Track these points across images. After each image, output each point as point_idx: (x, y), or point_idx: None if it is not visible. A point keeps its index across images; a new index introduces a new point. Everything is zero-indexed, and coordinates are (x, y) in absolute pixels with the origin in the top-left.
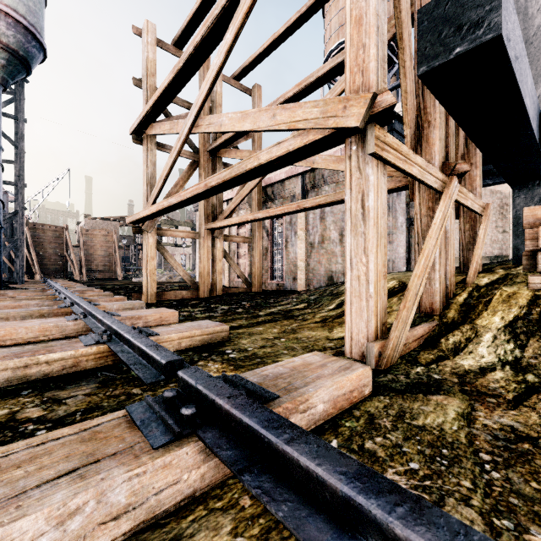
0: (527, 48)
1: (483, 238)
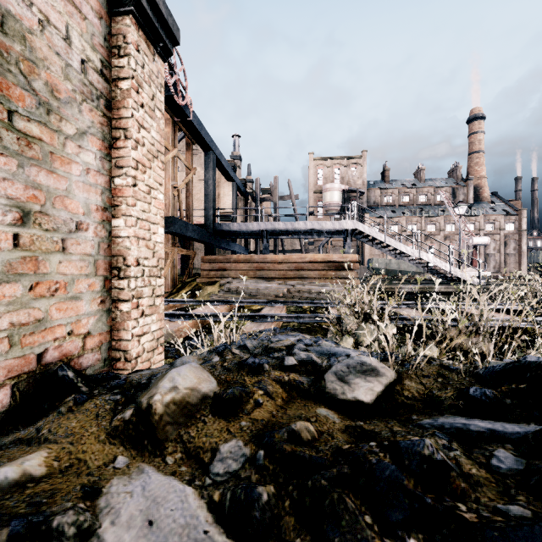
0: (208, 196)
1: (191, 265)
